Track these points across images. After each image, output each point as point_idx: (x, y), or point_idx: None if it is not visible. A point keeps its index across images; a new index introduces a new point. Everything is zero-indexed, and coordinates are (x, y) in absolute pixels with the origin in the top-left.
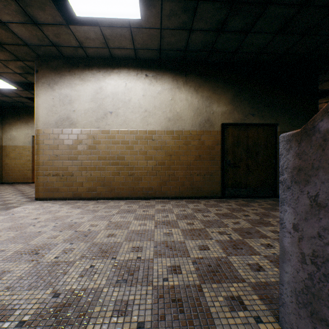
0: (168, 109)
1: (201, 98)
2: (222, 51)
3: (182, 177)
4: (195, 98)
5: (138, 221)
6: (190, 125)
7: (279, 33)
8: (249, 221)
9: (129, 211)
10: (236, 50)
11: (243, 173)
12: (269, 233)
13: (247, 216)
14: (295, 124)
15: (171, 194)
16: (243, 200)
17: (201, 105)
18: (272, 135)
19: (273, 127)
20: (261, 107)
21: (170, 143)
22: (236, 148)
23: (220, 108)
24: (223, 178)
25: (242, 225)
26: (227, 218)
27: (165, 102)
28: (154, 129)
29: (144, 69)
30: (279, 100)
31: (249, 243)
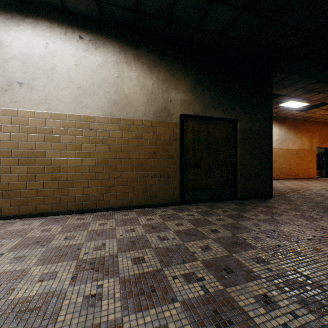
0: (113, 89)
1: (156, 80)
2: (182, 23)
3: (132, 180)
4: (149, 79)
5: (44, 266)
6: (143, 113)
7: (246, 10)
8: (221, 243)
9: (40, 240)
10: (198, 25)
11: (204, 174)
12: (254, 264)
13: (216, 231)
14: (253, 121)
15: (117, 203)
16: (205, 206)
17: (157, 89)
18: (233, 132)
19: (233, 123)
20: (222, 99)
21: (116, 135)
22: (196, 145)
23: (179, 95)
24: (183, 180)
25: (215, 252)
26: (193, 240)
27: (109, 79)
28: (92, 115)
29: (77, 27)
30: (239, 94)
31: (238, 301)
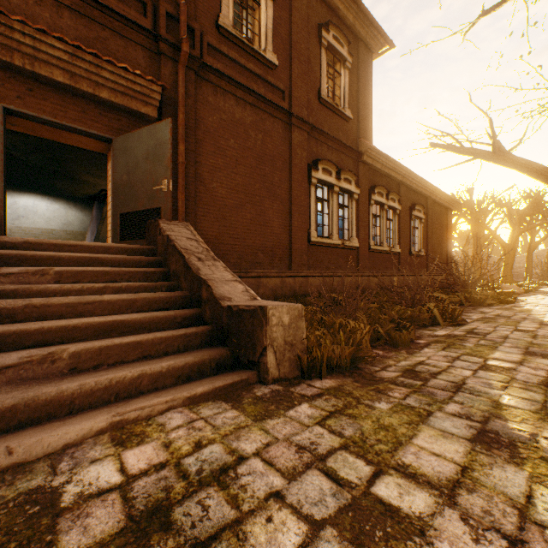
0: (64, 219)
1: (85, 215)
2: None
3: None
4: (82, 215)
5: None
6: (79, 228)
7: None
8: None
9: None
10: None
11: None
12: None
13: None
14: None
15: None
16: None
17: (85, 218)
18: None
19: None
20: None
21: (66, 237)
22: None
23: None
24: None
25: None
26: None
27: (62, 215)
28: (55, 228)
29: (48, 195)
30: None
31: None
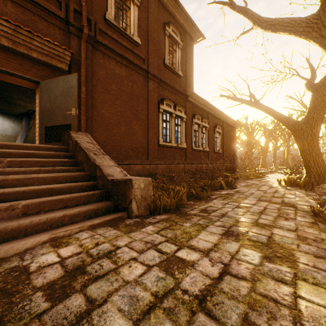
0: (1, 127)
1: (16, 125)
2: None
3: None
4: (13, 124)
5: None
6: (11, 133)
7: None
8: None
9: None
10: None
11: None
12: None
13: None
14: None
15: None
16: None
17: (16, 127)
18: None
19: None
20: None
21: (2, 138)
22: None
23: None
24: None
25: None
26: None
27: None
28: None
29: None
30: None
31: None
